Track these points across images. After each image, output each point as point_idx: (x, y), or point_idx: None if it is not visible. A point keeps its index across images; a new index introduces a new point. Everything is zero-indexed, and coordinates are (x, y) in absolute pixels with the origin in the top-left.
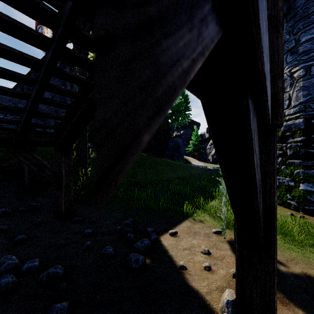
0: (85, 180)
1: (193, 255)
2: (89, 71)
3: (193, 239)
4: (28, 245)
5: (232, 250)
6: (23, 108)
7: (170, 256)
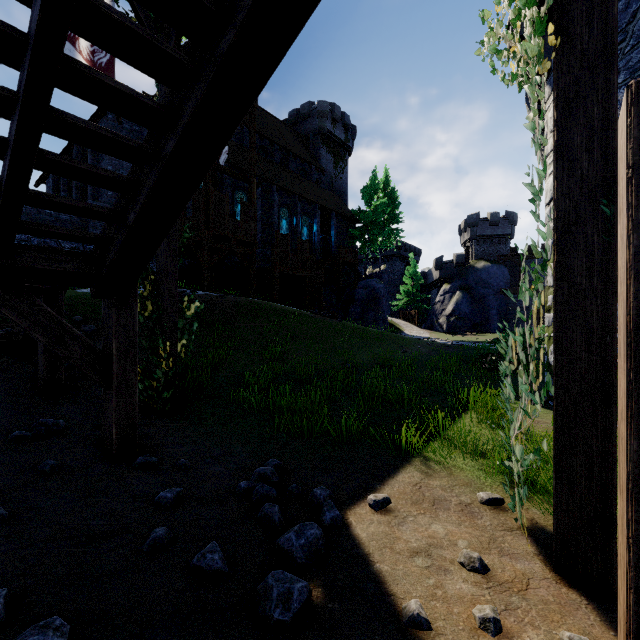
0: (172, 367)
1: (441, 575)
2: (163, 82)
3: (431, 521)
4: (3, 537)
5: (544, 560)
6: (55, 216)
7: (378, 576)
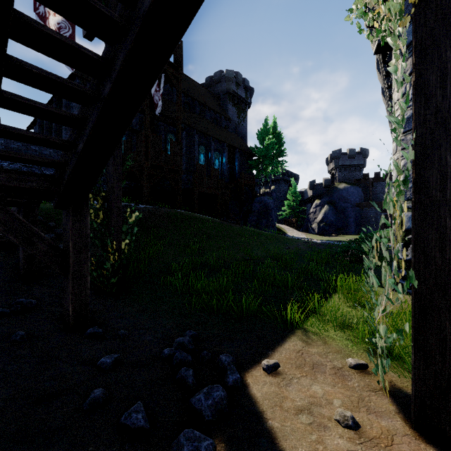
0: (117, 260)
1: (321, 431)
2: (100, 38)
3: (312, 383)
4: None
5: (404, 418)
6: (39, 151)
7: (270, 432)
